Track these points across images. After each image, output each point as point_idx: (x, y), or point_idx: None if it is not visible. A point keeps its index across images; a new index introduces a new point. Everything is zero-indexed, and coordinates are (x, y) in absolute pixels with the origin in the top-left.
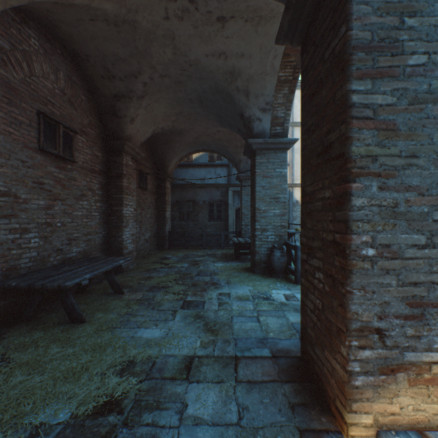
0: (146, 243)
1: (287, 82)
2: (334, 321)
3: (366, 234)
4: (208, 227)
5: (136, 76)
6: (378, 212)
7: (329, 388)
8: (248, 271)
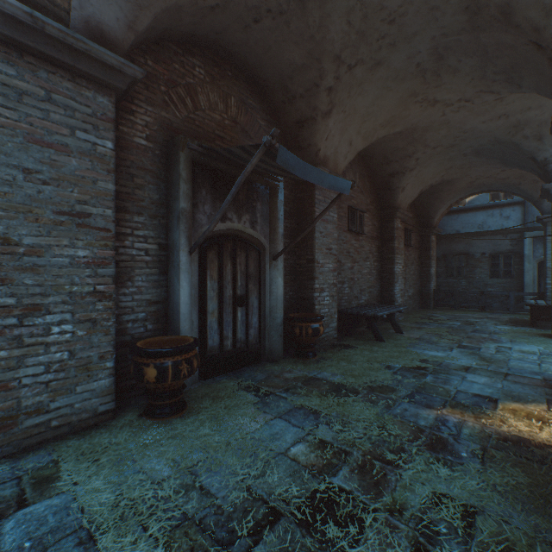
0: (408, 300)
1: None
2: None
3: None
4: (488, 286)
5: (410, 156)
6: None
7: None
8: (545, 336)
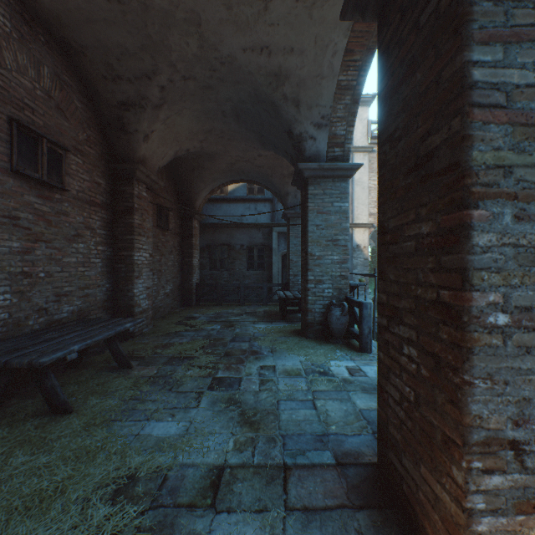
0: (166, 298)
1: (350, 89)
2: (438, 425)
3: (495, 290)
4: (247, 278)
5: (150, 78)
6: (514, 256)
7: (429, 525)
8: (298, 335)
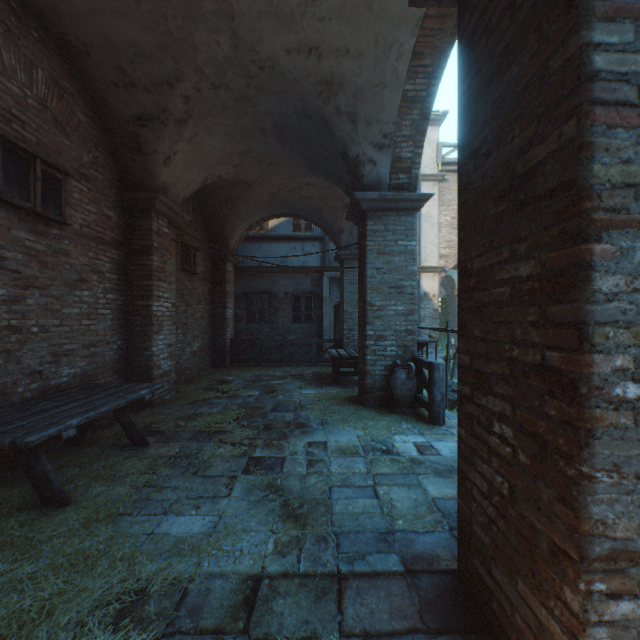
0: (194, 358)
1: (418, 101)
2: (543, 530)
3: (623, 352)
4: (292, 332)
5: (172, 85)
6: None
7: None
8: (355, 402)
